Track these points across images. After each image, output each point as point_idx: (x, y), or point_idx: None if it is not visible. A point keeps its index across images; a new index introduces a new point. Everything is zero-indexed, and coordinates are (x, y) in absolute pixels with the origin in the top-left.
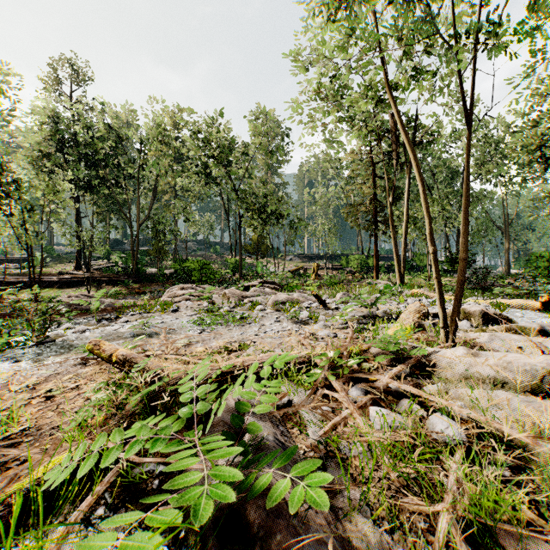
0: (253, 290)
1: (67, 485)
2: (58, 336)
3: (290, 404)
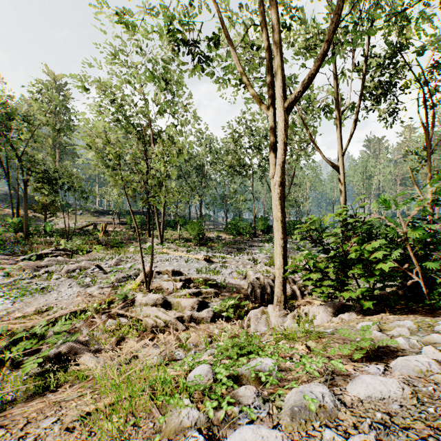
0: (47, 259)
1: None
2: None
3: (77, 327)
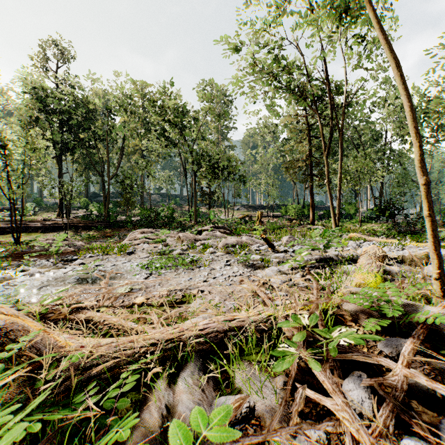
0: (205, 233)
1: None
2: (5, 279)
3: (250, 414)
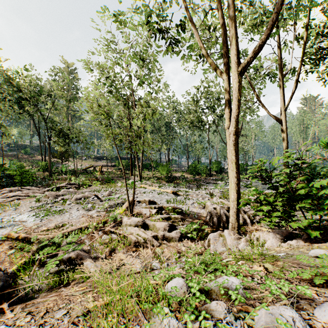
0: (62, 190)
1: (22, 269)
2: None
3: (82, 239)
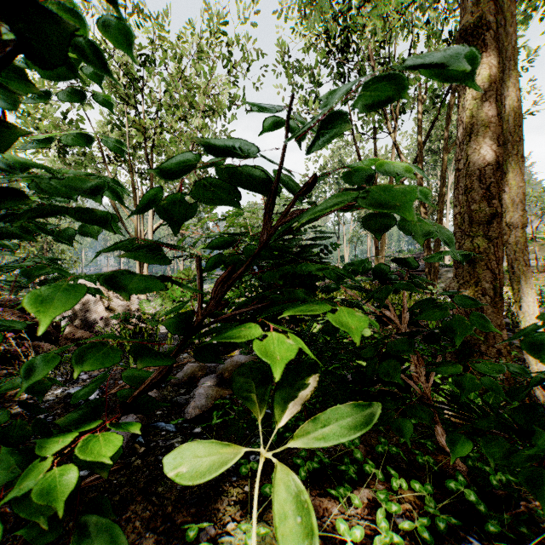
0: None
1: None
2: None
3: None
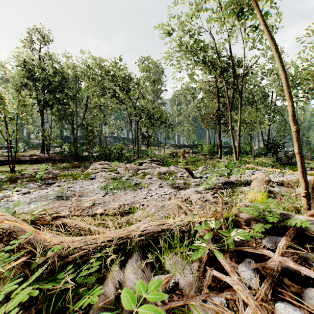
0: (144, 165)
1: None
2: (5, 197)
3: (175, 287)
